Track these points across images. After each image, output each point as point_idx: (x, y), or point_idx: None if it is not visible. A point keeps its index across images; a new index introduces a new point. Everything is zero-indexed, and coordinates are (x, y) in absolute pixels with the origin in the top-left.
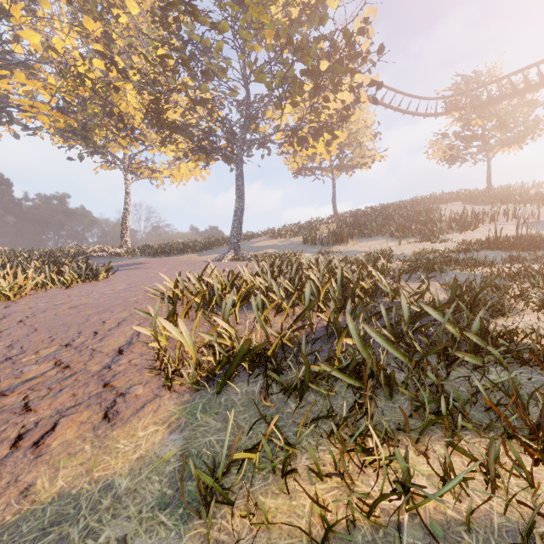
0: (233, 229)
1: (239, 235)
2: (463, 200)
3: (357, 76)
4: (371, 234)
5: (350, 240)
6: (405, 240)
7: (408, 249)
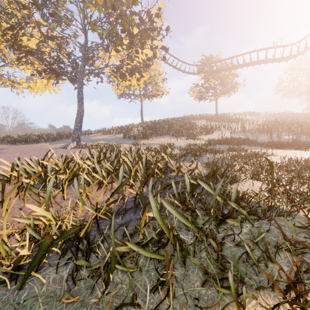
0: (75, 127)
1: (79, 131)
2: (205, 119)
3: (155, 41)
4: (162, 134)
5: (151, 137)
6: (179, 138)
7: (181, 143)
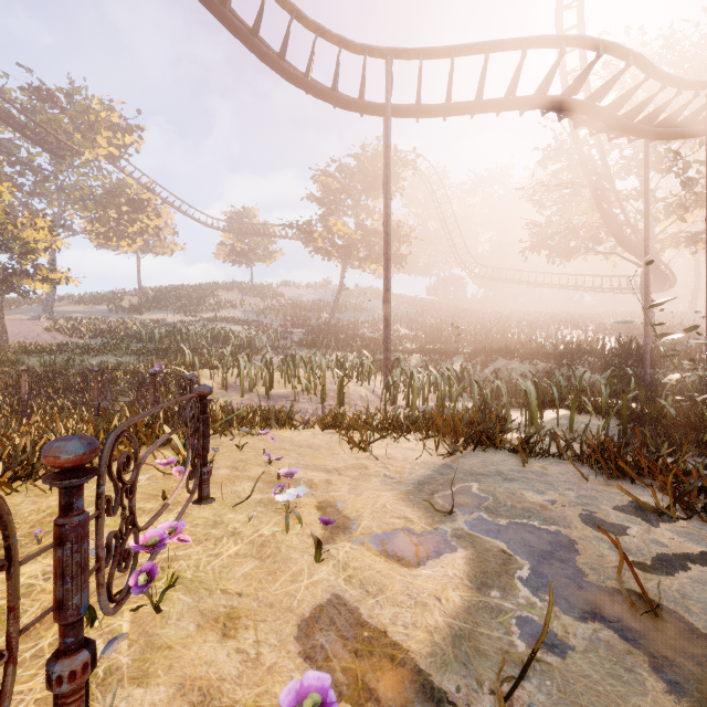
0: (48, 298)
1: (53, 302)
2: (240, 290)
3: (146, 221)
4: (163, 309)
5: (148, 312)
6: (181, 315)
7: (176, 320)
